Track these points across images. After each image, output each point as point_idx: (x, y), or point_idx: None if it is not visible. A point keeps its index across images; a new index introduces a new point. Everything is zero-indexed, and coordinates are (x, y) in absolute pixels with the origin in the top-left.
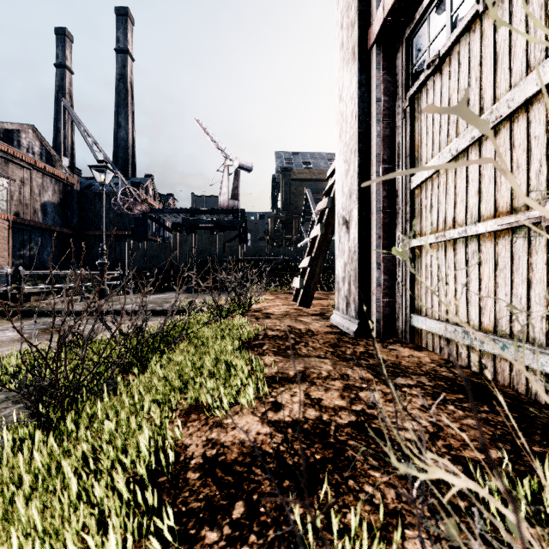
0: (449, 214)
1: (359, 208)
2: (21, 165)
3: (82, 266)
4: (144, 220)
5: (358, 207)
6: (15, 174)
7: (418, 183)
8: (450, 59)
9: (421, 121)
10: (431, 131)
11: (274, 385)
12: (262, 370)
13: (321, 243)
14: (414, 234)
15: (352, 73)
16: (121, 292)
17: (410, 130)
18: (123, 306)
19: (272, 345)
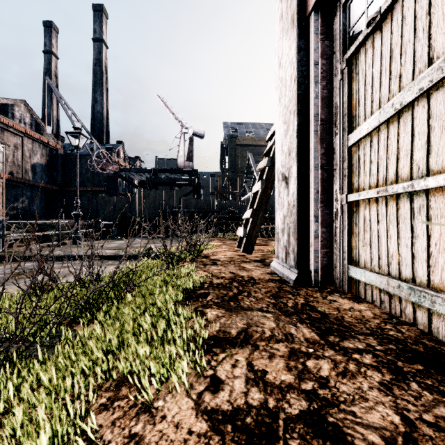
0: (390, 169)
1: (298, 165)
2: (15, 133)
3: (65, 216)
4: (115, 178)
5: (297, 163)
6: (9, 140)
7: (356, 140)
8: (392, 15)
9: (359, 80)
10: (370, 89)
11: (215, 350)
12: (202, 332)
13: (261, 197)
14: (352, 189)
15: (292, 39)
16: (93, 238)
17: (347, 90)
18: (52, 266)
19: (216, 295)
